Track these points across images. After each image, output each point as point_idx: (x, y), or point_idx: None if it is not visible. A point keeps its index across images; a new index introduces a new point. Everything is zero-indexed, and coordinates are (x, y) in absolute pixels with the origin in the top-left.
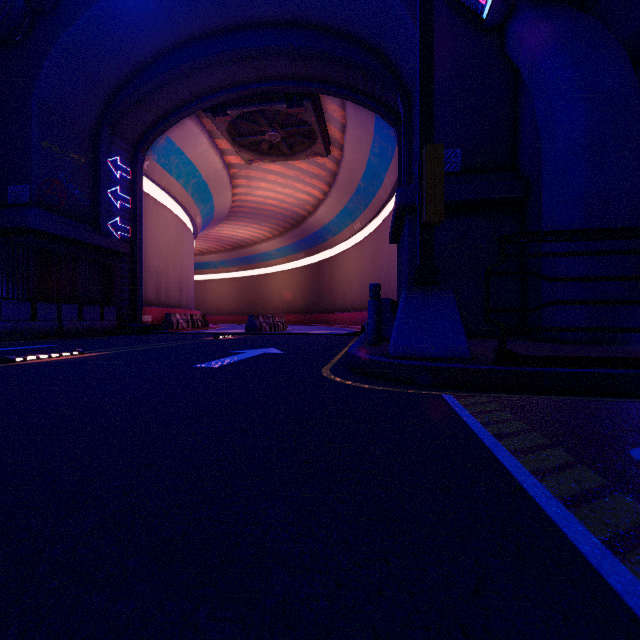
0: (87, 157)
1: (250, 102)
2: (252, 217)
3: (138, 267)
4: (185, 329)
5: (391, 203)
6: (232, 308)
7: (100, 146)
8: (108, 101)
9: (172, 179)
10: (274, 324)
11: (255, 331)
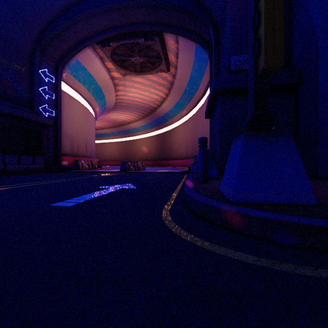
0: (26, 68)
1: (123, 38)
2: (127, 108)
3: (59, 133)
4: (87, 169)
5: (203, 98)
6: (117, 157)
7: (34, 62)
8: (39, 35)
9: (80, 84)
10: (137, 166)
11: (125, 170)
